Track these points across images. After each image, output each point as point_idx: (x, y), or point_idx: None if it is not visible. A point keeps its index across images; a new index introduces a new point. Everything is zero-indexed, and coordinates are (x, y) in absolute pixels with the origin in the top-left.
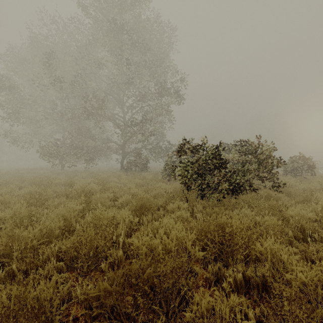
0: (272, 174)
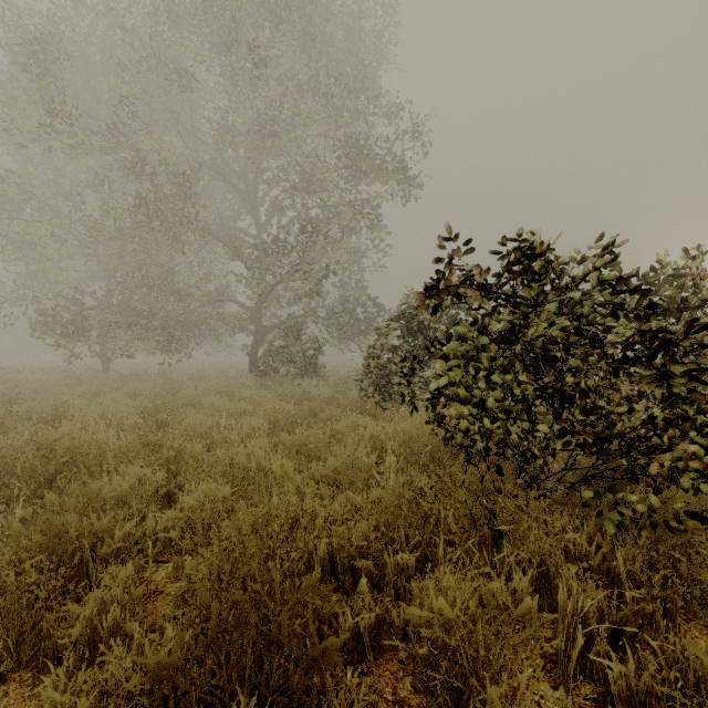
0: None
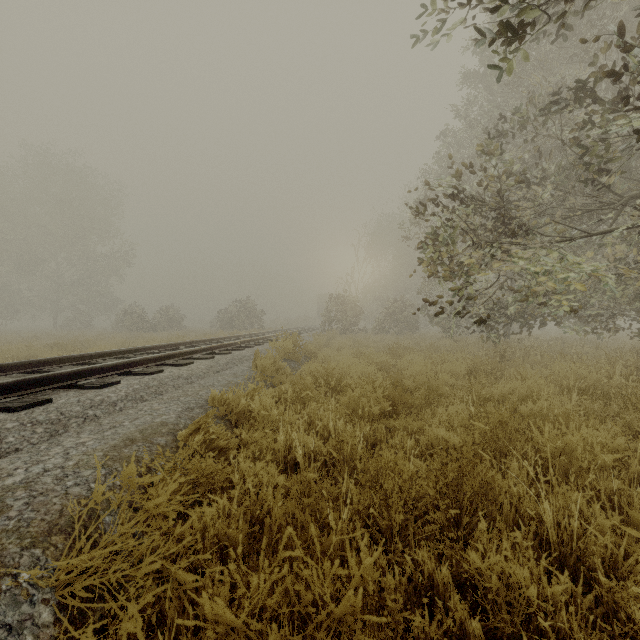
0: (179, 325)
